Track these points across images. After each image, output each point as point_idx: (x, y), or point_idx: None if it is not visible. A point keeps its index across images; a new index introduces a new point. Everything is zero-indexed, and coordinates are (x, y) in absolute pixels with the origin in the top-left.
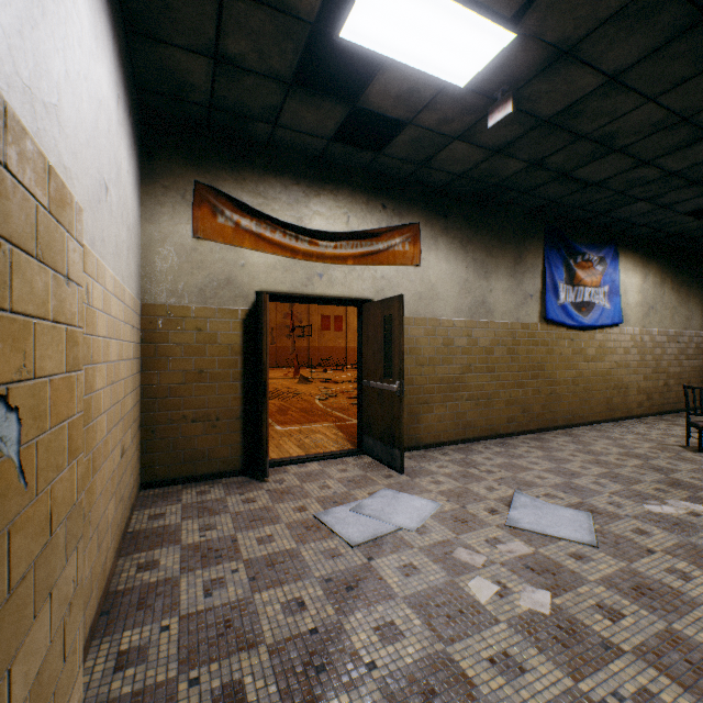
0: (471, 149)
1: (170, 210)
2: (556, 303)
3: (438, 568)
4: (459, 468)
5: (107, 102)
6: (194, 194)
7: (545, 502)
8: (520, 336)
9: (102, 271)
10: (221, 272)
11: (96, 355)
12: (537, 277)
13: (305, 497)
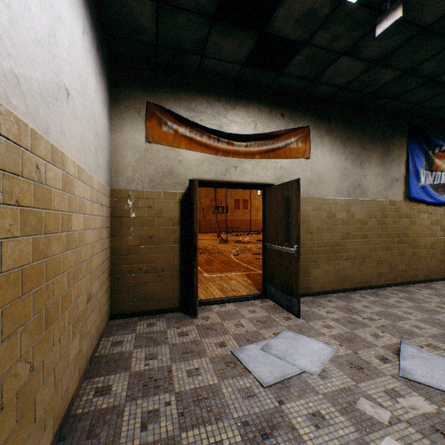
0: (354, 63)
1: (130, 123)
2: (417, 185)
3: (345, 420)
4: (344, 314)
5: (67, 24)
6: (146, 111)
7: (431, 354)
8: (388, 211)
9: (61, 158)
10: (165, 166)
11: (51, 226)
12: (402, 165)
13: (225, 333)
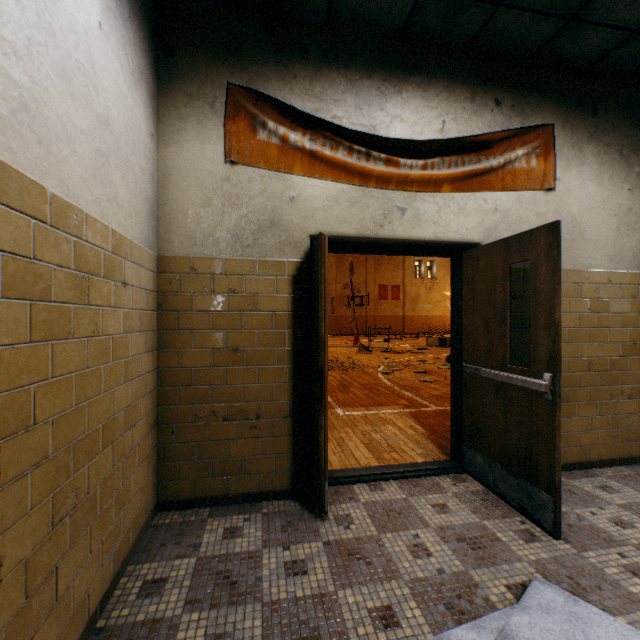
0: None
1: (195, 126)
2: None
3: None
4: None
5: None
6: (227, 102)
7: None
8: None
9: None
10: (262, 210)
11: None
12: None
13: (389, 575)
